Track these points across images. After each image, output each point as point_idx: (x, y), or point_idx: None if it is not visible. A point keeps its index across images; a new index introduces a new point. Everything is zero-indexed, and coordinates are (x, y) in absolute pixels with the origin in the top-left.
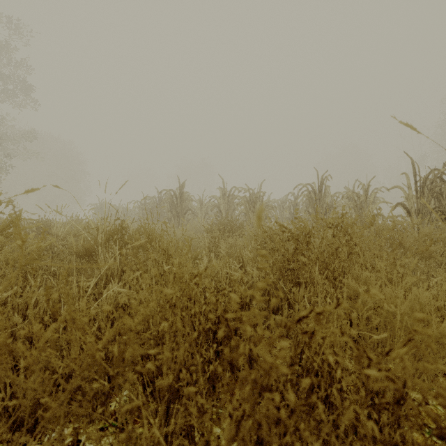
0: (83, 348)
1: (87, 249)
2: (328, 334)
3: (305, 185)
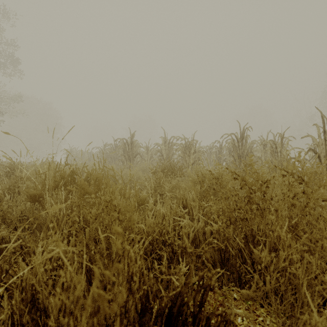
0: None
1: (32, 196)
2: None
3: (230, 135)
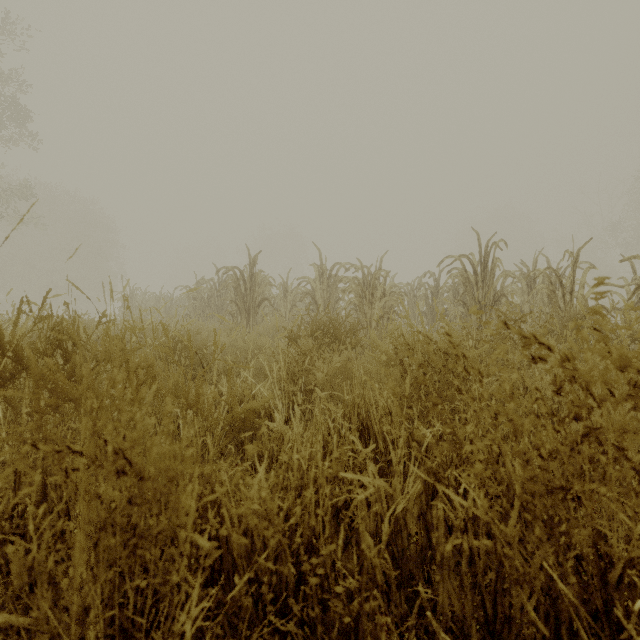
0: None
1: None
2: None
3: (458, 258)
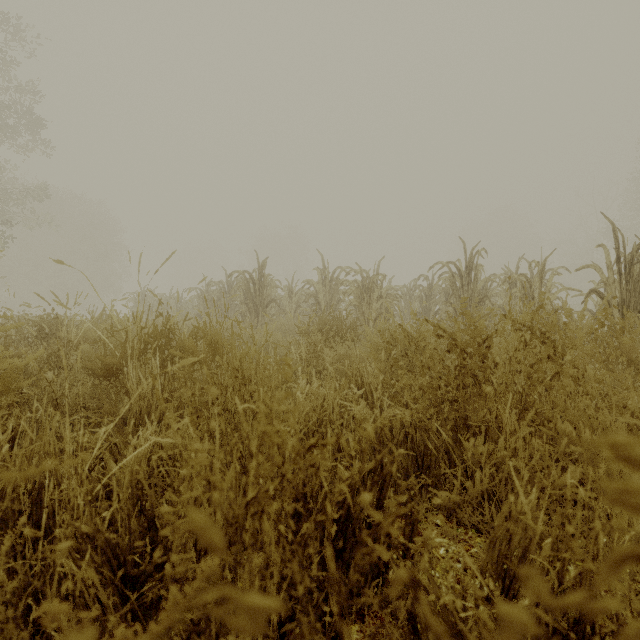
0: (76, 574)
1: (108, 366)
2: (562, 544)
3: (446, 264)
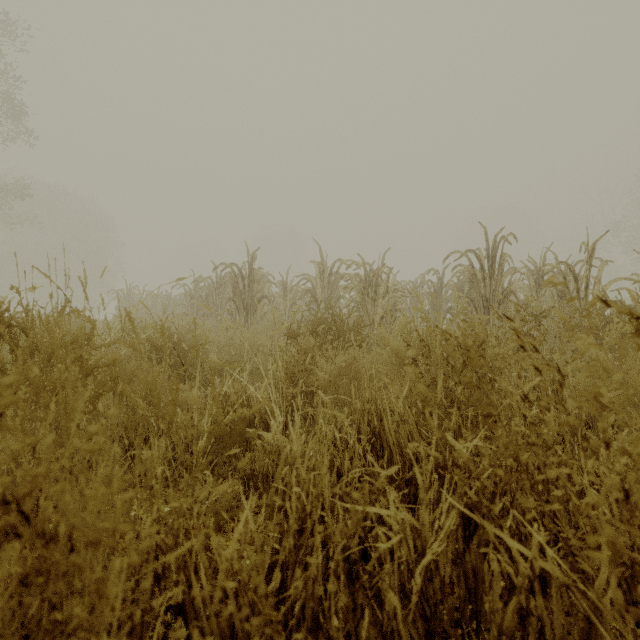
0: None
1: None
2: None
3: (464, 253)
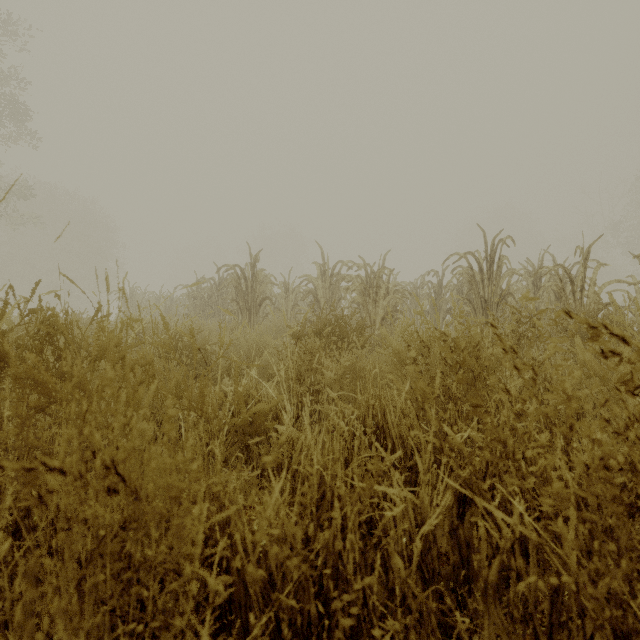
0: None
1: None
2: None
3: (464, 256)
